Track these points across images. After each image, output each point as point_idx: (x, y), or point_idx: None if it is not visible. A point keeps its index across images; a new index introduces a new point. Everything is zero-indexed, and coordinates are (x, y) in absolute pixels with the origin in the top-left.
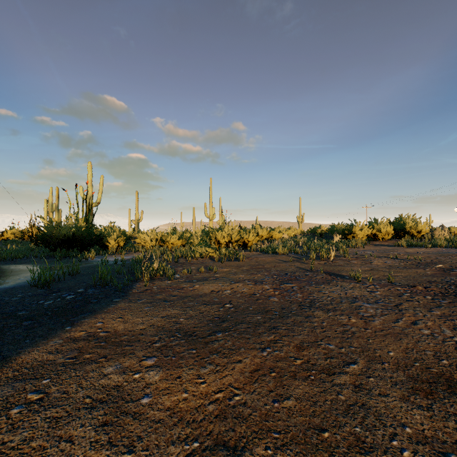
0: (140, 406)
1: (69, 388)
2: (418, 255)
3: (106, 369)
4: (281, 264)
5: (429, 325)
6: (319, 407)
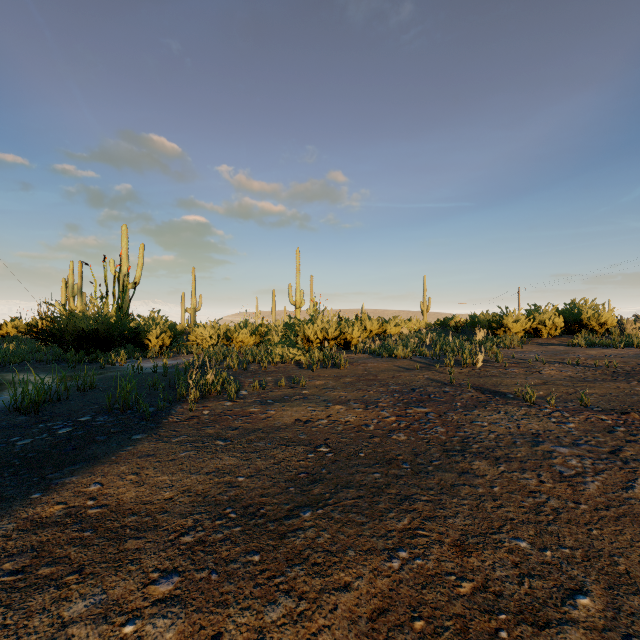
0: None
1: None
2: (609, 360)
3: (71, 607)
4: (403, 373)
5: None
6: None
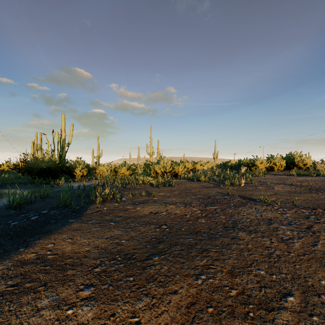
0: None
1: None
2: (308, 183)
3: (41, 302)
4: (204, 189)
5: None
6: None
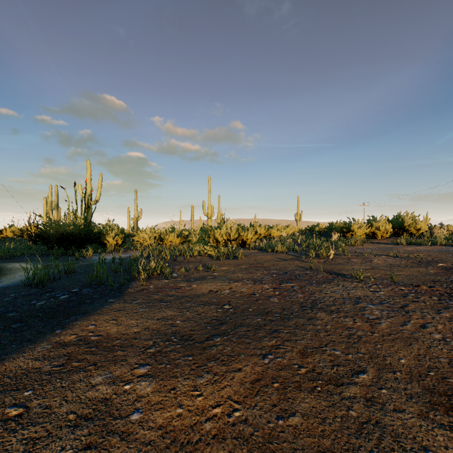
0: (129, 424)
1: (52, 401)
2: (419, 254)
3: (95, 379)
4: (280, 262)
5: (439, 329)
6: (328, 425)
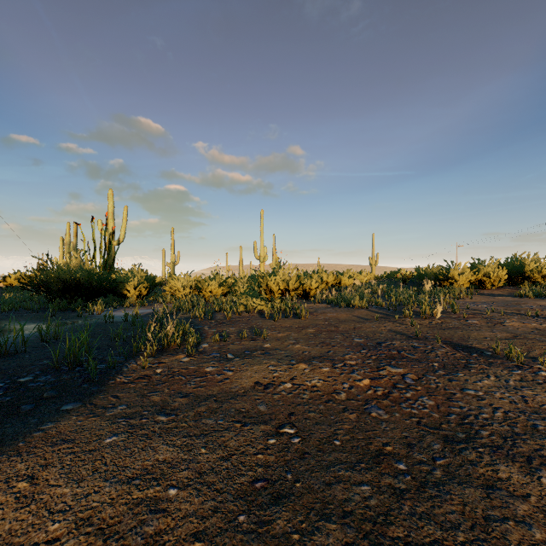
0: None
1: None
2: None
3: None
4: (364, 324)
5: None
6: None
